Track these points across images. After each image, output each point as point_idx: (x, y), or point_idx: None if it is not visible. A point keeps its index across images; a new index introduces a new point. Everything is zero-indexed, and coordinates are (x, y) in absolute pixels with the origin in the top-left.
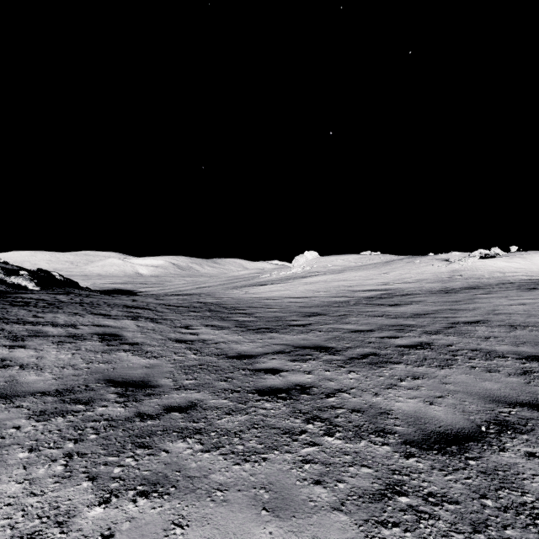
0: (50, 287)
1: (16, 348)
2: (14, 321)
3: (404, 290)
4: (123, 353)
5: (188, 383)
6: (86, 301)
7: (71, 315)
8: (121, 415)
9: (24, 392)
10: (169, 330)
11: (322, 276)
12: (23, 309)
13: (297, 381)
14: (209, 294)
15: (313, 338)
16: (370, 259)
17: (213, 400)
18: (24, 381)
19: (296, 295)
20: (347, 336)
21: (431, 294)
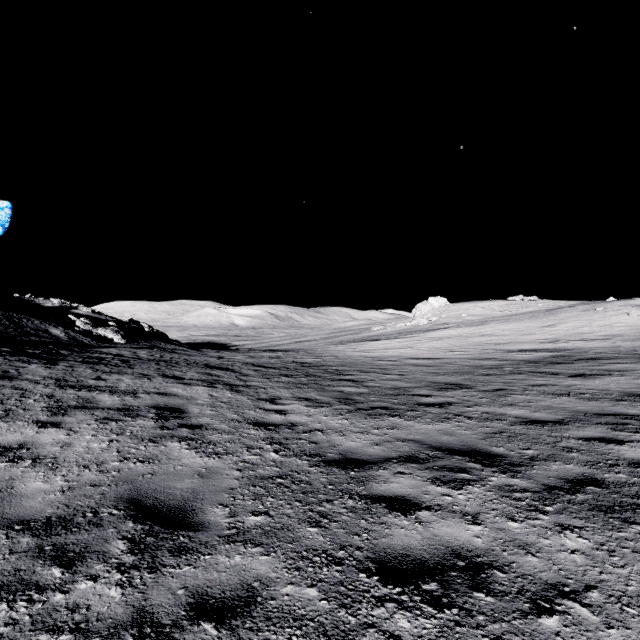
0: (137, 340)
1: (48, 426)
2: (72, 384)
3: (588, 351)
4: (176, 443)
5: (252, 524)
6: (165, 358)
7: (138, 377)
8: (107, 615)
9: (2, 517)
10: (249, 404)
11: (455, 329)
12: (90, 368)
13: (455, 543)
14: (308, 350)
15: (462, 432)
16: (523, 307)
17: (289, 586)
18: (20, 492)
19: (421, 354)
20: (520, 431)
21: (639, 359)
